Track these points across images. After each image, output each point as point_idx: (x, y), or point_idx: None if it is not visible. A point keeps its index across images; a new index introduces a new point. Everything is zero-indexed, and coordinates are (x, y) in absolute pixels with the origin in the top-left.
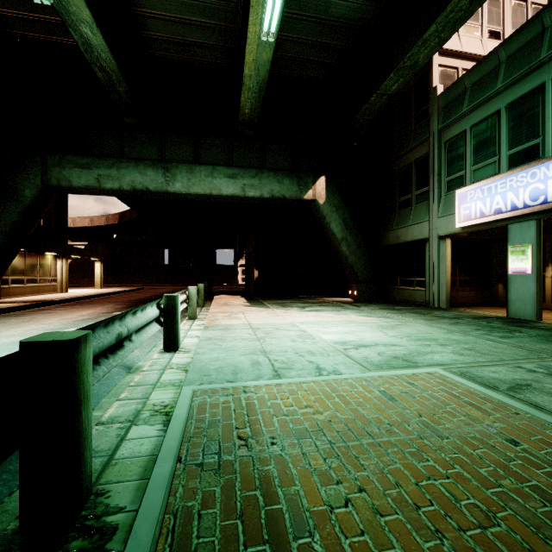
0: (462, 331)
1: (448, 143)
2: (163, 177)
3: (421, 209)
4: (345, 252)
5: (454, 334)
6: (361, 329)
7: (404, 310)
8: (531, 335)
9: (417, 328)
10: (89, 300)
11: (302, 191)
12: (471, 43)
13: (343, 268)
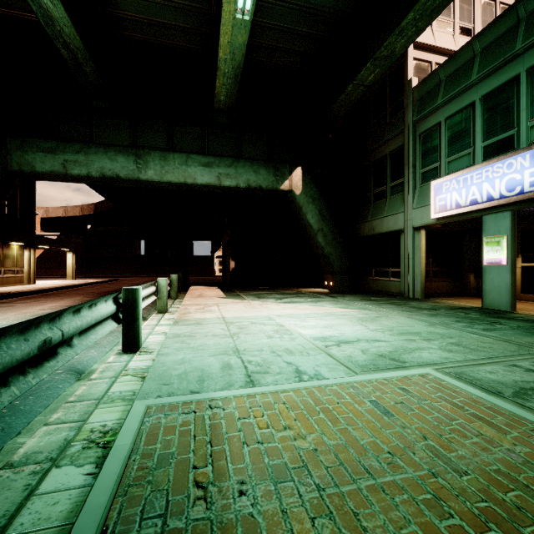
0: (443, 323)
1: (422, 135)
2: (134, 164)
3: (396, 200)
4: (321, 243)
5: (436, 326)
6: (341, 323)
7: (380, 301)
8: (512, 327)
9: (397, 320)
10: (56, 292)
11: (278, 182)
12: (444, 38)
13: (319, 259)
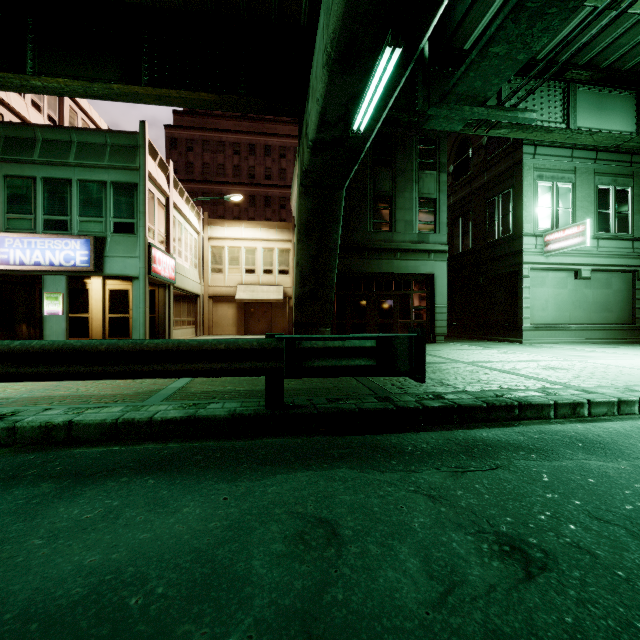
0: None
1: None
2: None
3: None
4: None
5: None
6: None
7: None
8: None
9: None
10: None
11: None
12: None
13: None
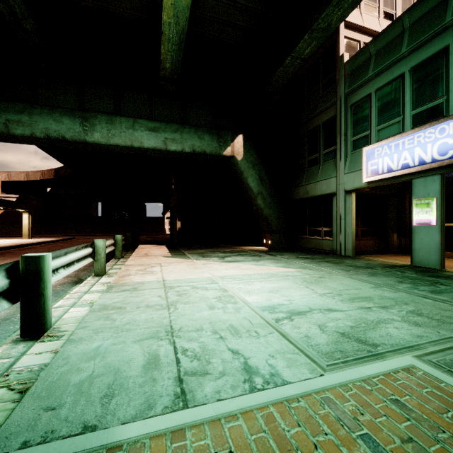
0: (388, 285)
1: (353, 106)
2: (81, 126)
3: (328, 166)
4: (260, 205)
5: (382, 289)
6: (286, 285)
7: (317, 259)
8: None
9: (341, 281)
10: (4, 251)
11: (221, 148)
12: (370, 20)
13: (259, 220)
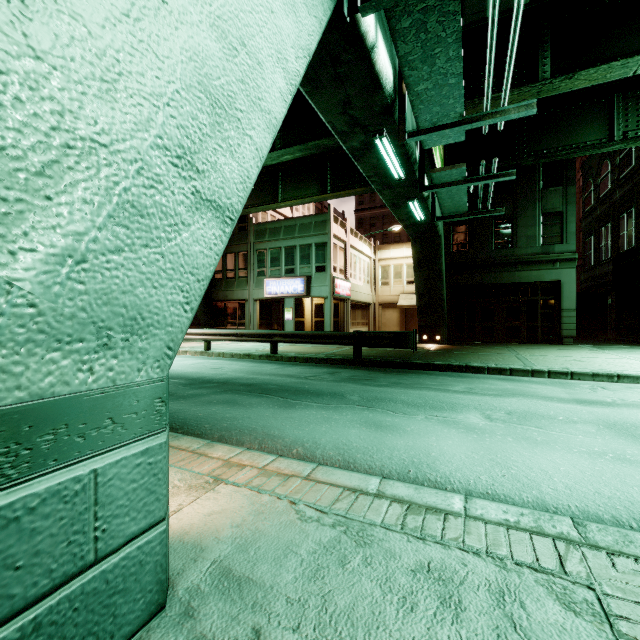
0: None
1: (258, 251)
2: None
3: (242, 282)
4: None
5: None
6: (249, 343)
7: None
8: None
9: None
10: None
11: None
12: None
13: None
